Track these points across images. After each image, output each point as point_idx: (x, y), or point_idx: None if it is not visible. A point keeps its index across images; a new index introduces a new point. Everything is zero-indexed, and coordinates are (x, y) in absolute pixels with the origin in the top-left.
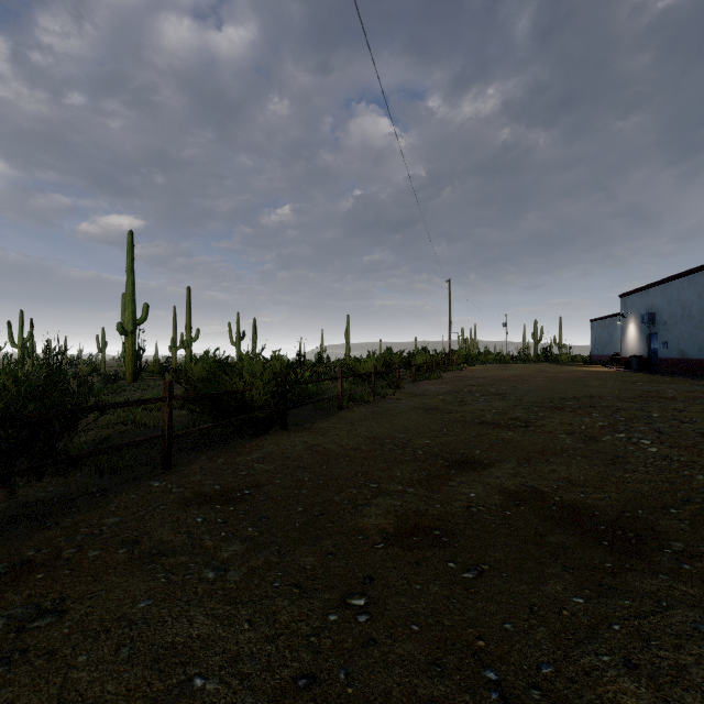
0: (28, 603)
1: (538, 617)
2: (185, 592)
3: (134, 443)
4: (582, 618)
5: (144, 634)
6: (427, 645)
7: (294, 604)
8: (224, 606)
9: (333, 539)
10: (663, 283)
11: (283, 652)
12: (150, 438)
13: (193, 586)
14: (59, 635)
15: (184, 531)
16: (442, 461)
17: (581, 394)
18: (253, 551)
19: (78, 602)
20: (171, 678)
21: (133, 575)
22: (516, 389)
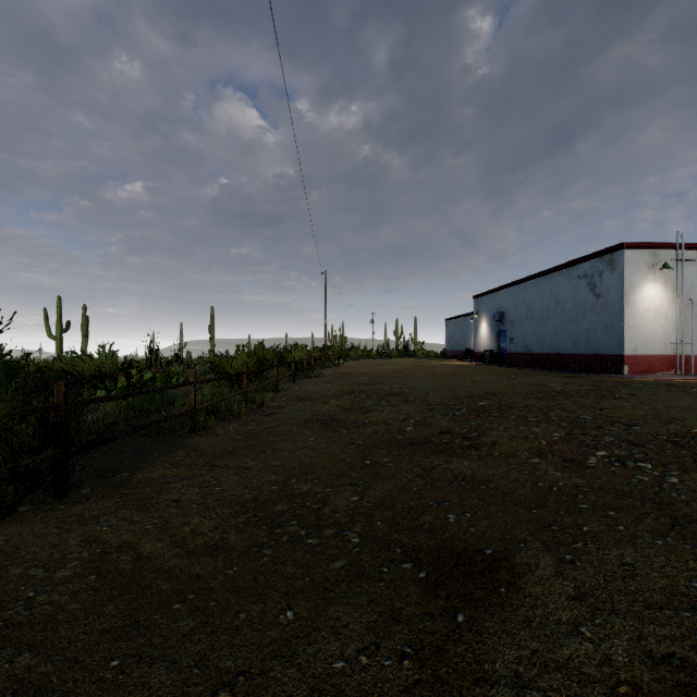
0: None
1: None
2: None
3: None
4: None
5: None
6: None
7: None
8: None
9: None
10: (511, 286)
11: None
12: None
13: None
14: None
15: None
16: (410, 564)
17: (481, 391)
18: None
19: None
20: None
21: None
22: (411, 387)
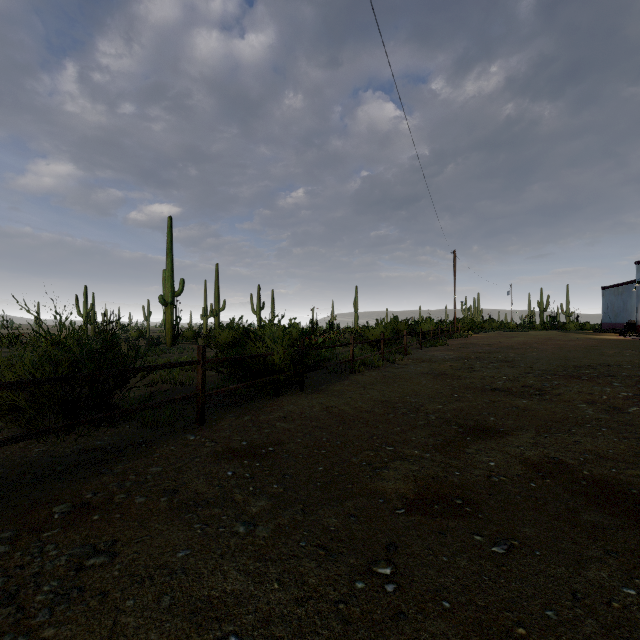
0: (85, 543)
1: (583, 607)
2: (218, 545)
3: (173, 401)
4: (637, 614)
5: (183, 584)
6: (461, 626)
7: (320, 566)
8: (255, 563)
9: (354, 501)
10: None
11: (312, 618)
12: (186, 396)
13: (225, 540)
14: (111, 577)
15: (216, 484)
16: (456, 427)
17: (597, 362)
18: (279, 508)
19: (127, 546)
20: (207, 633)
21: (173, 524)
22: (525, 357)
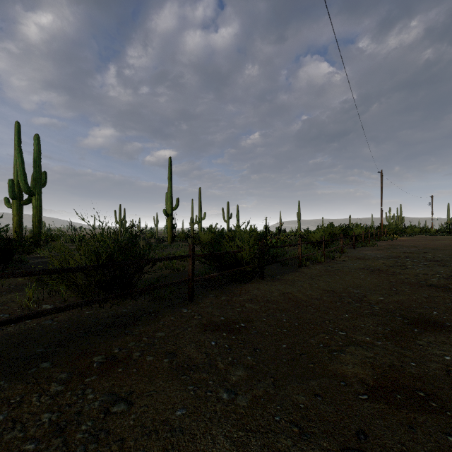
0: (112, 391)
1: None
2: (207, 408)
3: (172, 284)
4: None
5: (181, 443)
6: None
7: (296, 446)
8: (238, 431)
9: (318, 381)
10: None
11: None
12: (181, 281)
13: (212, 404)
14: (127, 425)
15: (203, 351)
16: (401, 318)
17: None
18: (254, 379)
19: (139, 397)
20: None
21: (172, 383)
22: None
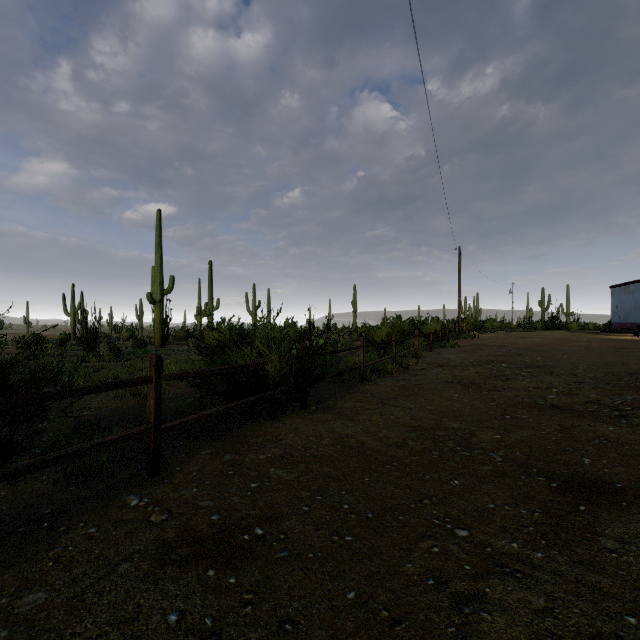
0: None
1: None
2: None
3: (103, 445)
4: None
5: None
6: None
7: None
8: None
9: None
10: None
11: None
12: (127, 435)
13: None
14: None
15: None
16: (543, 478)
17: None
18: None
19: None
20: None
21: None
22: (557, 361)
